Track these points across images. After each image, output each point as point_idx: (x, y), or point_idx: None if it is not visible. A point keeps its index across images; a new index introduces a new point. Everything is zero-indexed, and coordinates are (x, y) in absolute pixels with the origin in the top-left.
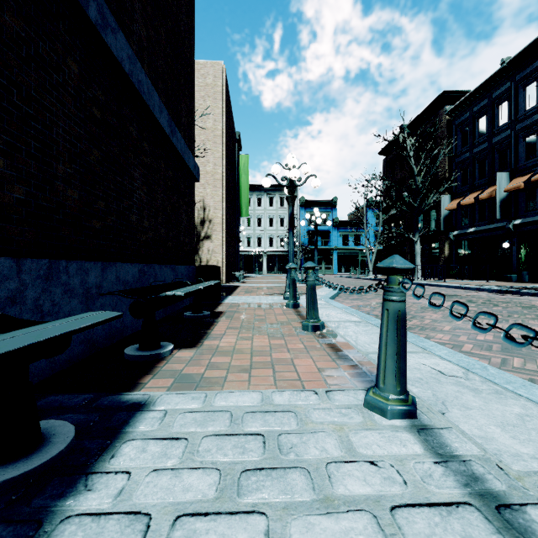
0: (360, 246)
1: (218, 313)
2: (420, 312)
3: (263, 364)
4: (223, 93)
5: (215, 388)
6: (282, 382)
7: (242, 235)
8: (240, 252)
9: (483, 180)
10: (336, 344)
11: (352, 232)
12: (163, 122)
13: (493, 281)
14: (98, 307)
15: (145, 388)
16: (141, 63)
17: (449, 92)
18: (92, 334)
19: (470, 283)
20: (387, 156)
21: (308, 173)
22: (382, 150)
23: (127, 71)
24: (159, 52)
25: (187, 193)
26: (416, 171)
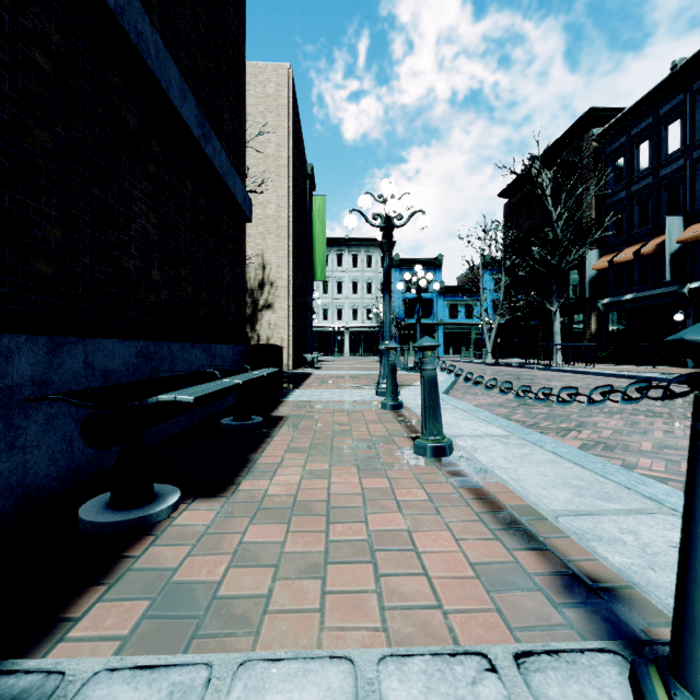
0: (473, 320)
1: (277, 418)
2: (586, 415)
3: (351, 544)
4: (289, 108)
5: (240, 636)
6: (399, 611)
7: (316, 305)
8: (314, 328)
9: (645, 228)
10: (483, 486)
11: (463, 301)
12: (188, 115)
13: (661, 366)
14: (39, 421)
15: (73, 635)
16: (146, 10)
17: (597, 109)
18: (23, 473)
19: (631, 370)
20: (511, 199)
21: (412, 208)
22: (504, 190)
23: (111, 4)
24: (182, 6)
25: (232, 237)
26: (555, 216)
